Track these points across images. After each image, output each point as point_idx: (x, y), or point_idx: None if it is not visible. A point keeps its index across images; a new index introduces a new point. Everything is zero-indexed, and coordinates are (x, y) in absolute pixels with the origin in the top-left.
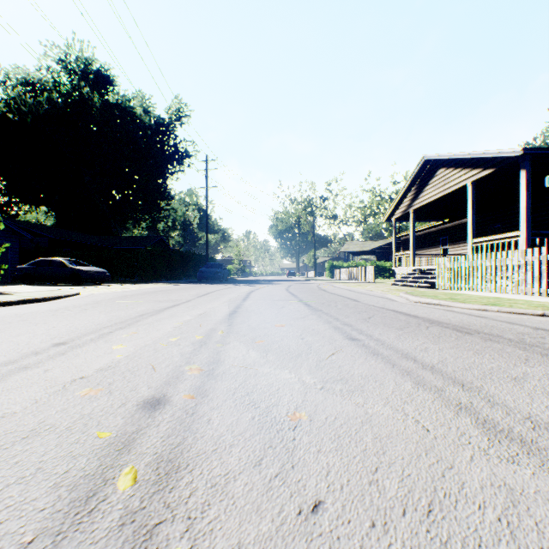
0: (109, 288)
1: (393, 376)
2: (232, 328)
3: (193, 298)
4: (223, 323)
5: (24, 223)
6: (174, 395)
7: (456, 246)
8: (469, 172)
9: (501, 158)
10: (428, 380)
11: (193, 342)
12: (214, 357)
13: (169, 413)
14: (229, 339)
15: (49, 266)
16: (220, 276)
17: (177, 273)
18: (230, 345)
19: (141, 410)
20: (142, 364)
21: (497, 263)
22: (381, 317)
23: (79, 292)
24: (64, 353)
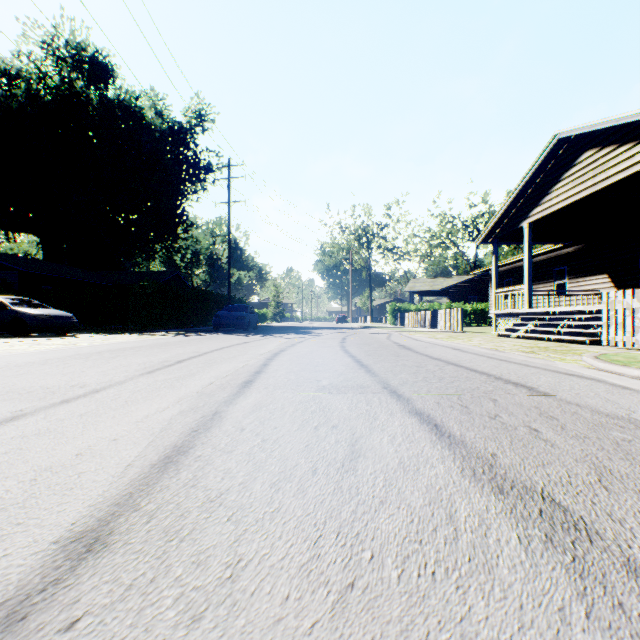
0: (36, 344)
1: None
2: None
3: (124, 379)
4: None
5: None
6: None
7: (581, 280)
8: None
9: None
10: None
11: None
12: None
13: None
14: None
15: None
16: (245, 323)
17: (188, 318)
18: None
19: None
20: None
21: None
22: None
23: None
24: None
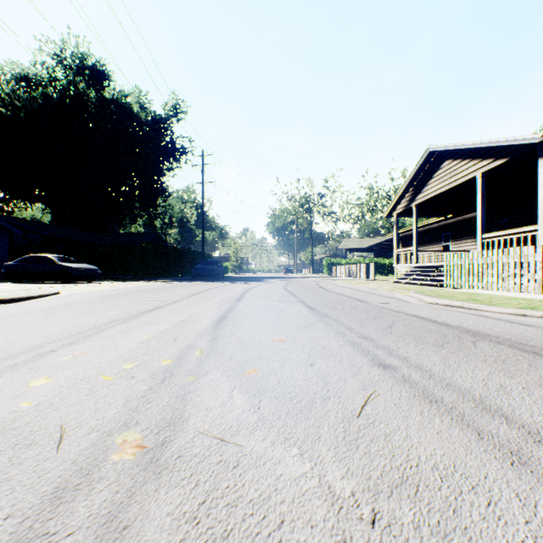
0: (96, 286)
1: (497, 468)
2: (215, 344)
3: (181, 299)
4: (206, 336)
5: (17, 219)
6: None
7: (459, 242)
8: (479, 163)
9: (516, 146)
10: None
11: (154, 372)
12: (175, 407)
13: None
14: (207, 365)
15: (37, 263)
16: (216, 273)
17: (172, 270)
18: (206, 378)
19: None
20: (47, 429)
21: (517, 260)
22: (404, 326)
23: (58, 291)
24: None
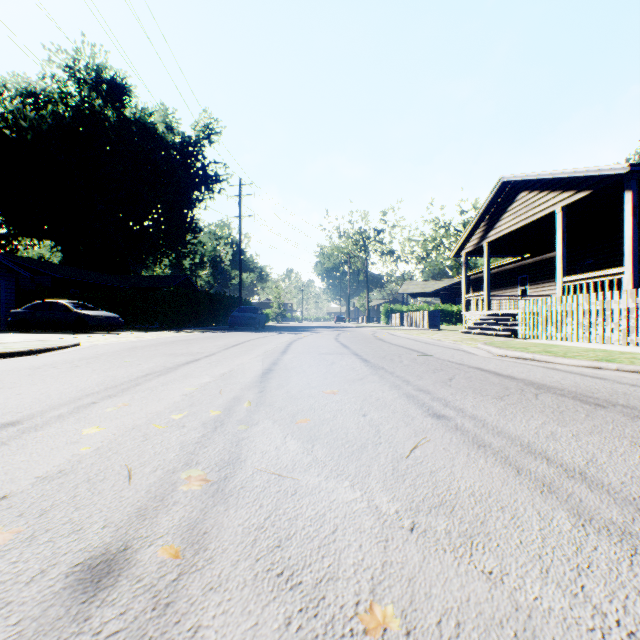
0: (119, 337)
1: (527, 495)
2: (263, 396)
3: (219, 351)
4: (252, 389)
5: (23, 259)
6: (145, 545)
7: (538, 286)
8: (559, 196)
9: (600, 177)
10: (592, 506)
11: (204, 422)
12: (232, 451)
13: (118, 606)
14: (258, 416)
15: (49, 310)
16: (256, 322)
17: (204, 318)
18: (258, 427)
19: (68, 594)
20: (114, 467)
21: (599, 307)
22: (465, 379)
23: (78, 342)
24: (4, 443)
